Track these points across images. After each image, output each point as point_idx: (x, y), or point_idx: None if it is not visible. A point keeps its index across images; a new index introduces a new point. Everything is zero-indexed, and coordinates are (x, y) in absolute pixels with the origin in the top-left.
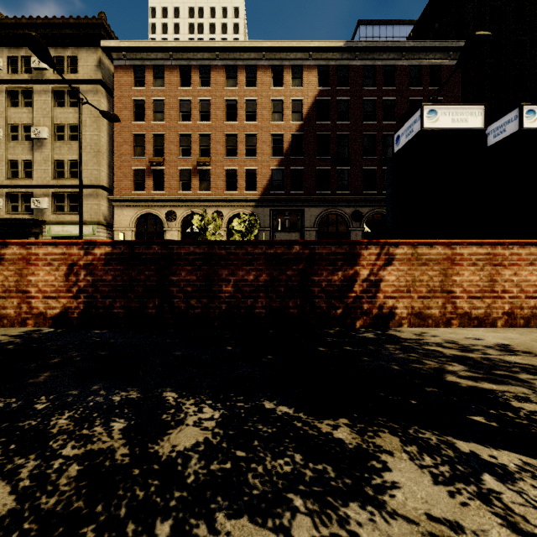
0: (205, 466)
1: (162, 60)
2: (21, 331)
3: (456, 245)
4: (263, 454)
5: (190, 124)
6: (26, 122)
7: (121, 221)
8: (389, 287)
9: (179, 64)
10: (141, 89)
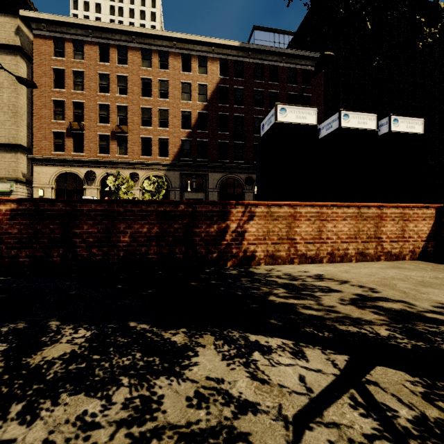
0: (64, 368)
1: (82, 36)
2: None
3: (297, 206)
4: (114, 355)
5: (109, 96)
6: None
7: (40, 178)
8: (251, 236)
9: (98, 41)
10: (61, 59)
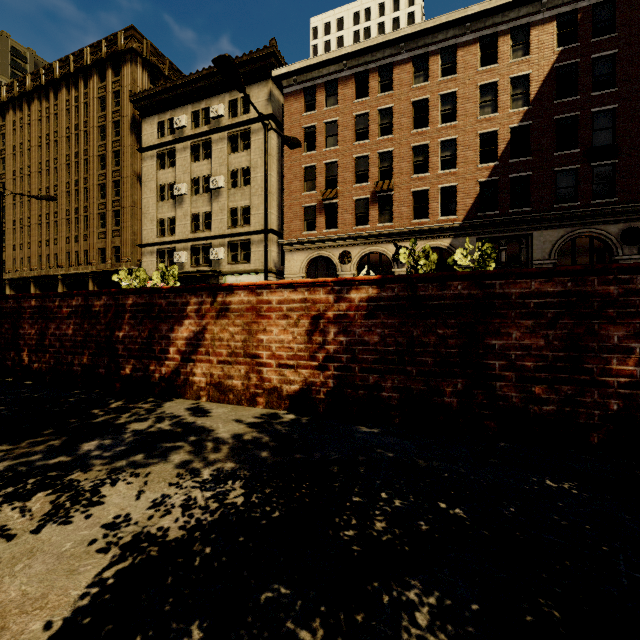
0: None
1: (335, 74)
2: (254, 414)
3: None
4: None
5: (368, 143)
6: (206, 174)
7: (291, 267)
8: None
9: (354, 72)
10: (312, 114)
